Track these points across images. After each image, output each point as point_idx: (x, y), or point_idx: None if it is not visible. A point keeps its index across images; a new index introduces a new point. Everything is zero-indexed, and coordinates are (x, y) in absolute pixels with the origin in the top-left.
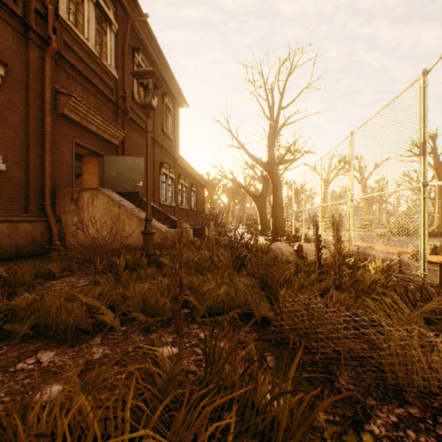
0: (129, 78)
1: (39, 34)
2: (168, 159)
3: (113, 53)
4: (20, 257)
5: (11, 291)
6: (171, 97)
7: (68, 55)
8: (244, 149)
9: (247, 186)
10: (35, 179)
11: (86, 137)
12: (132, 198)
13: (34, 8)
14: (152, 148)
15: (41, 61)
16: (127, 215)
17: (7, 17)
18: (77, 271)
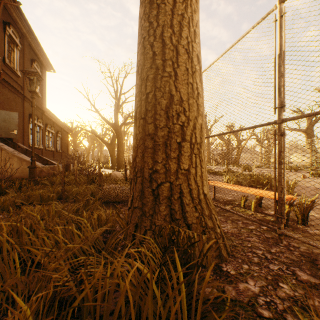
0: (1, 45)
1: None
2: (36, 111)
3: None
4: None
5: None
6: (39, 62)
7: None
8: (99, 114)
9: (104, 135)
10: None
11: None
12: (6, 142)
13: None
14: (22, 102)
15: None
16: (8, 156)
17: None
18: None
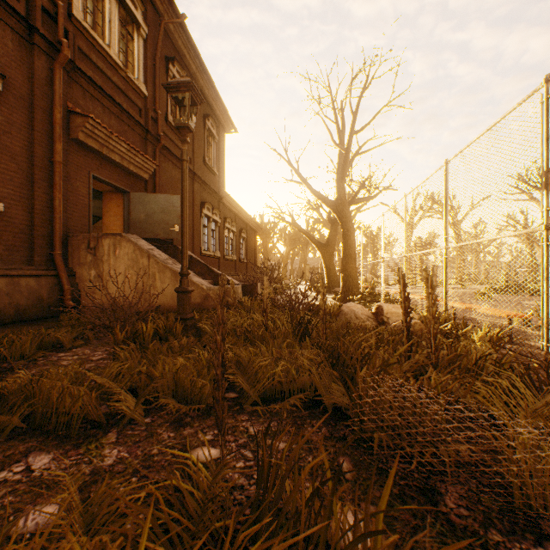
0: (162, 95)
1: (46, 38)
2: (211, 197)
3: (142, 64)
4: (22, 322)
5: (5, 366)
6: (215, 119)
7: (84, 65)
8: (307, 184)
9: (310, 232)
10: (42, 222)
11: (107, 169)
12: (165, 246)
13: (40, 5)
14: (191, 184)
15: (49, 72)
16: (158, 267)
17: (6, 16)
18: (93, 339)
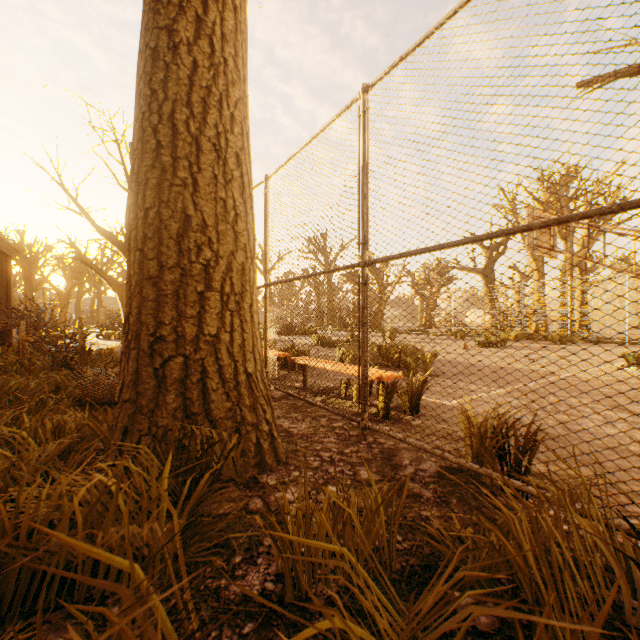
0: None
1: None
2: None
3: None
4: None
5: None
6: None
7: None
8: (90, 219)
9: (108, 264)
10: None
11: None
12: None
13: None
14: None
15: None
16: None
17: None
18: None
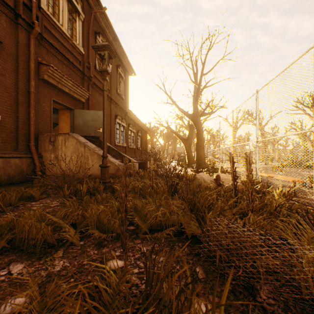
0: (92, 54)
1: (25, 21)
2: (120, 112)
3: (81, 35)
4: (11, 184)
5: (0, 210)
6: (123, 68)
7: (48, 36)
8: (176, 105)
9: (177, 132)
10: (23, 126)
11: (61, 96)
12: (94, 140)
13: (22, 1)
14: (109, 105)
15: (27, 40)
16: (90, 152)
17: (2, 7)
18: (52, 194)
